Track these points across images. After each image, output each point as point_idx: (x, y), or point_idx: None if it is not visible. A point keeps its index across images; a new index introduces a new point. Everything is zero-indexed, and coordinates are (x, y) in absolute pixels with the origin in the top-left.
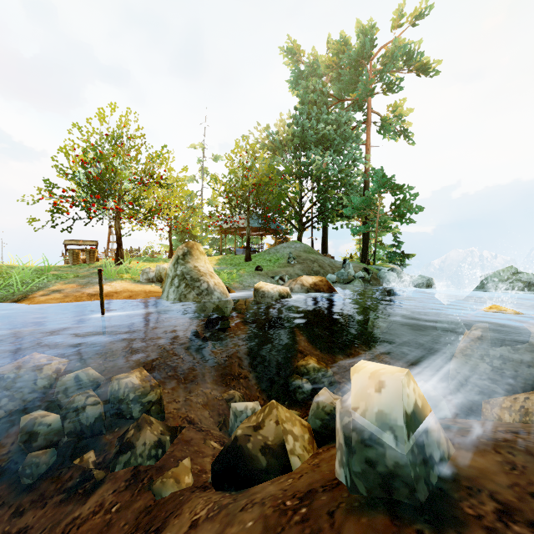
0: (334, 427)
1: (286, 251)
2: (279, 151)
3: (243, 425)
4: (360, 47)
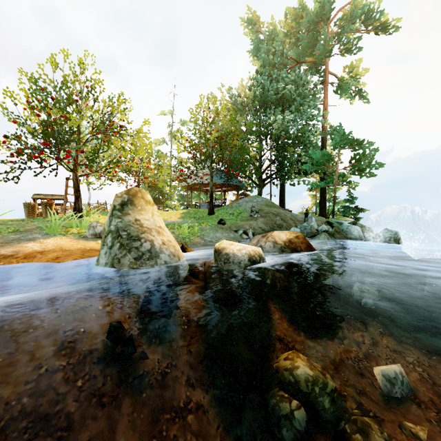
0: None
1: (248, 205)
2: (241, 112)
3: None
4: (319, 8)
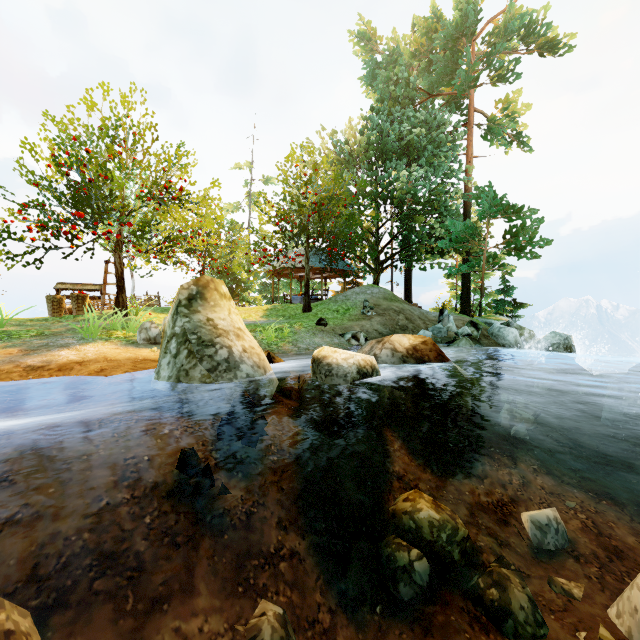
0: None
1: (359, 298)
2: (349, 166)
3: None
4: (460, 19)
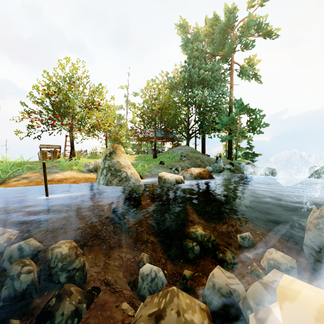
0: (230, 309)
1: (179, 152)
2: (175, 89)
3: (145, 310)
4: (226, 21)
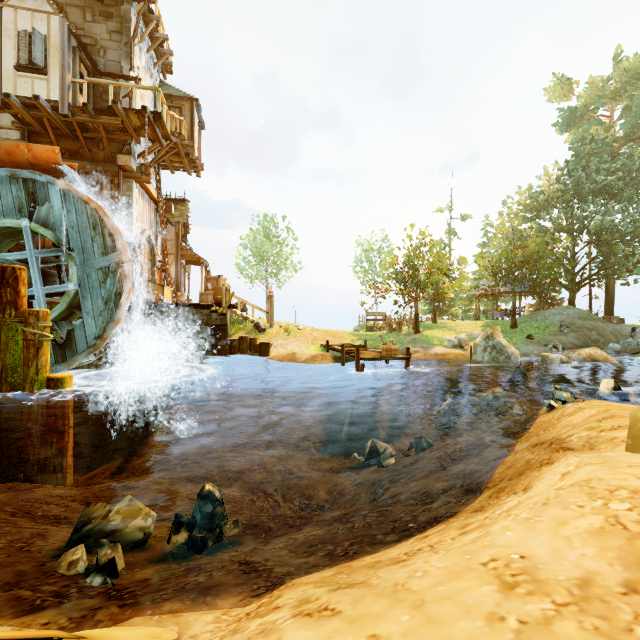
0: None
1: (556, 318)
2: (545, 209)
3: None
4: None
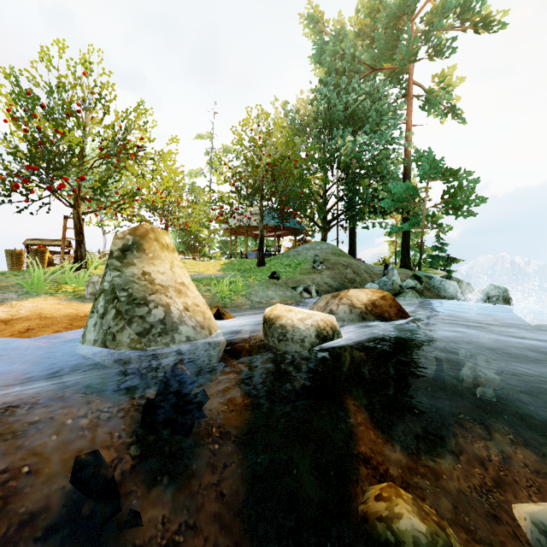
0: None
1: (310, 253)
2: (300, 134)
3: None
4: None
